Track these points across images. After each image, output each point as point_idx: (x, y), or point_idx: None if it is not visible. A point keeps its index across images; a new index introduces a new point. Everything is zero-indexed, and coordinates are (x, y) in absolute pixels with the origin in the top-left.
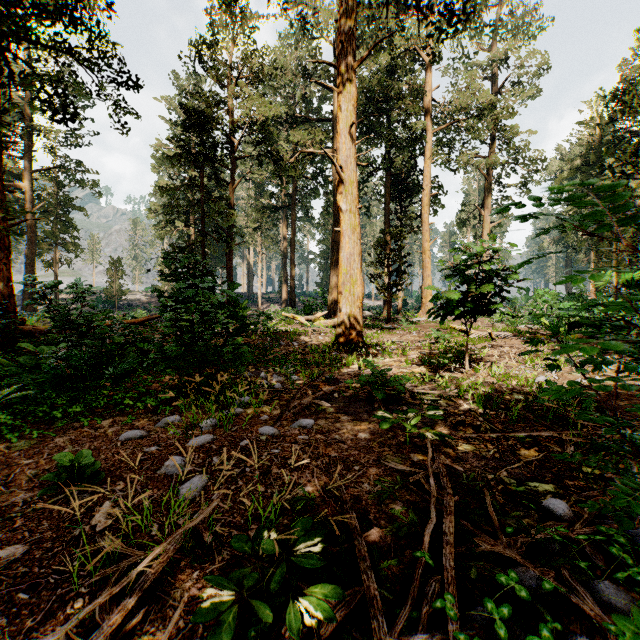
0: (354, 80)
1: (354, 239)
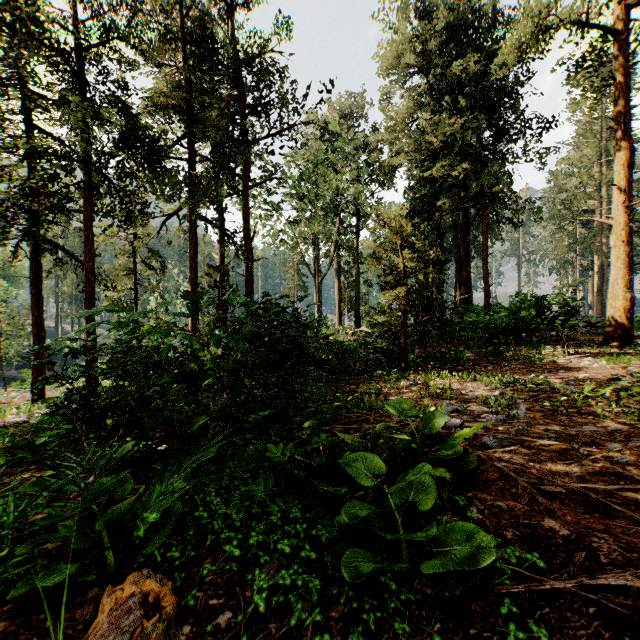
0: (622, 145)
1: (617, 266)
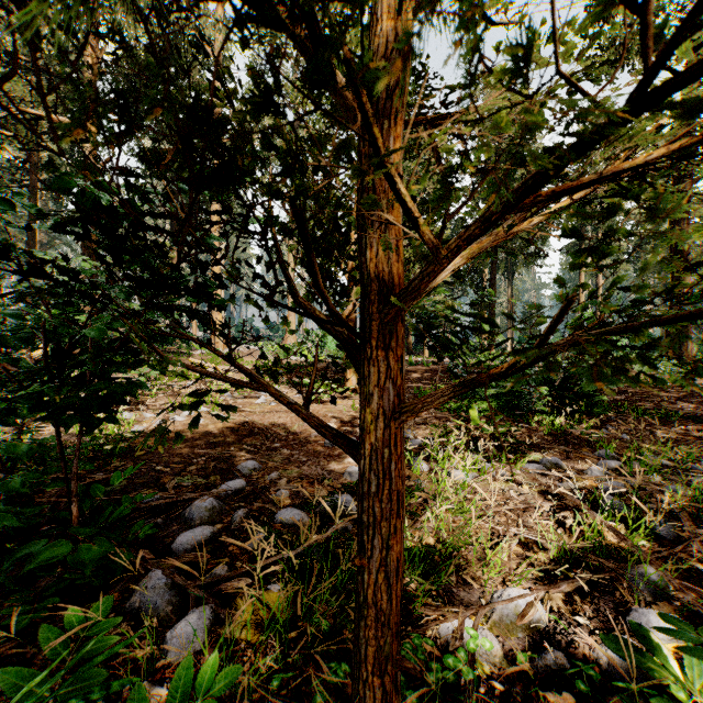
0: None
1: None
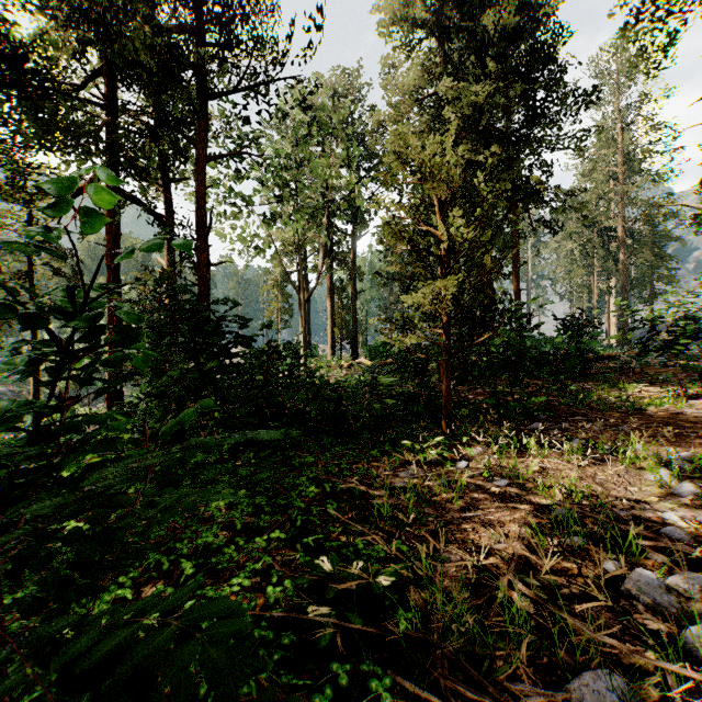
0: None
1: None
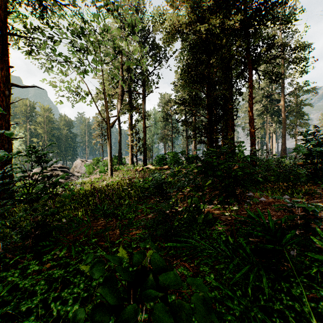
0: None
1: None
